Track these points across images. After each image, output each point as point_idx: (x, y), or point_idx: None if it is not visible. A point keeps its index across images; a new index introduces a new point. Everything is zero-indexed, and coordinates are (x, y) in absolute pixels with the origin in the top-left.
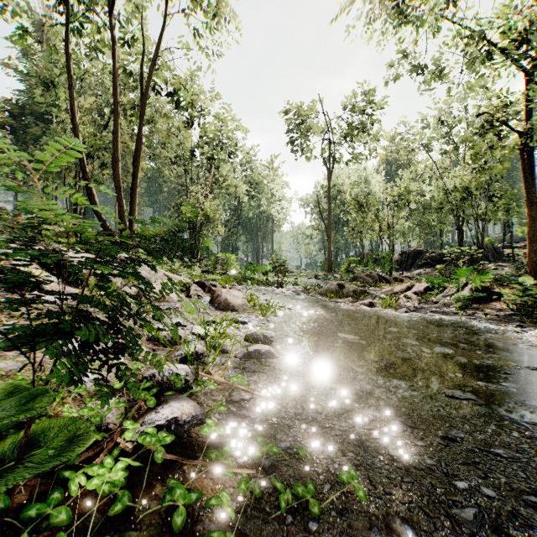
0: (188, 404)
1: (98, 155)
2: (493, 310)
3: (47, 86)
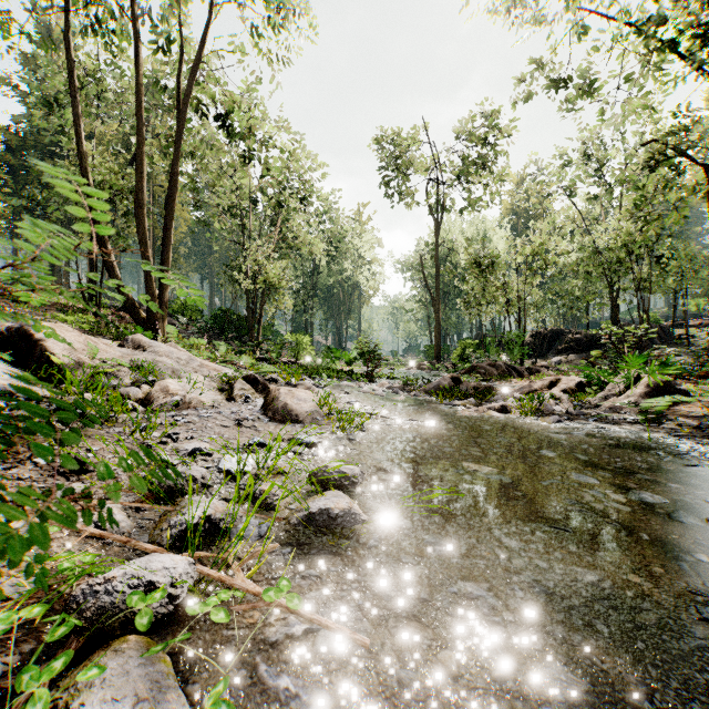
0: (132, 708)
1: (120, 200)
2: (687, 419)
3: (51, 105)
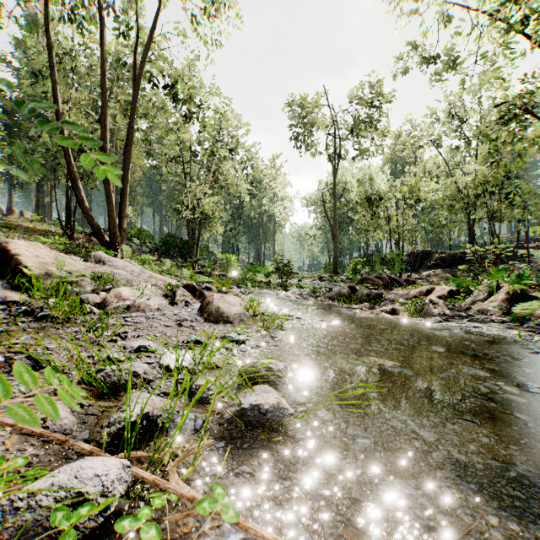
0: None
1: (90, 149)
2: None
3: (36, 76)
